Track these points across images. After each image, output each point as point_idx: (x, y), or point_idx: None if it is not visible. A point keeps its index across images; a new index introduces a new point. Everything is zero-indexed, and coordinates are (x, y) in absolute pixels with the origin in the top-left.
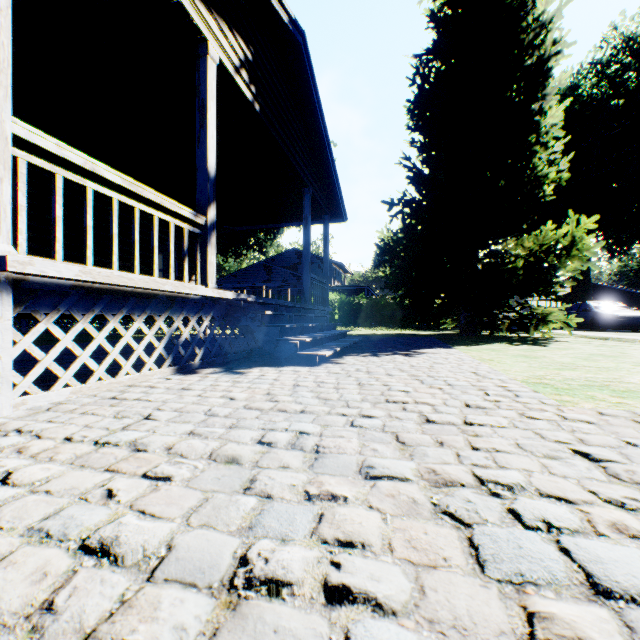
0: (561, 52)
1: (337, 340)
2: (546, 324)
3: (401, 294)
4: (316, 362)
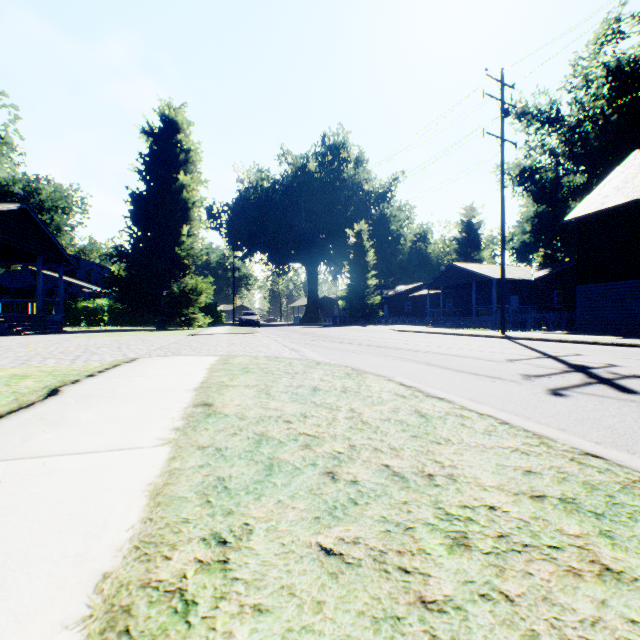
0: (192, 201)
1: (49, 330)
2: (196, 323)
3: (127, 306)
4: (23, 335)
